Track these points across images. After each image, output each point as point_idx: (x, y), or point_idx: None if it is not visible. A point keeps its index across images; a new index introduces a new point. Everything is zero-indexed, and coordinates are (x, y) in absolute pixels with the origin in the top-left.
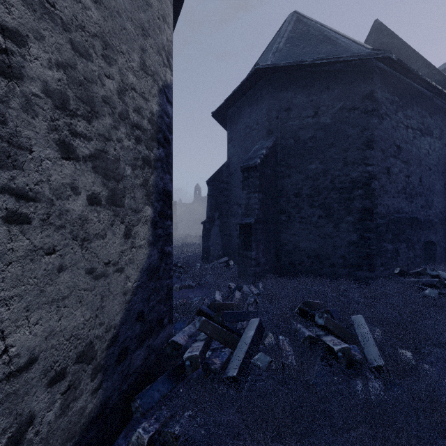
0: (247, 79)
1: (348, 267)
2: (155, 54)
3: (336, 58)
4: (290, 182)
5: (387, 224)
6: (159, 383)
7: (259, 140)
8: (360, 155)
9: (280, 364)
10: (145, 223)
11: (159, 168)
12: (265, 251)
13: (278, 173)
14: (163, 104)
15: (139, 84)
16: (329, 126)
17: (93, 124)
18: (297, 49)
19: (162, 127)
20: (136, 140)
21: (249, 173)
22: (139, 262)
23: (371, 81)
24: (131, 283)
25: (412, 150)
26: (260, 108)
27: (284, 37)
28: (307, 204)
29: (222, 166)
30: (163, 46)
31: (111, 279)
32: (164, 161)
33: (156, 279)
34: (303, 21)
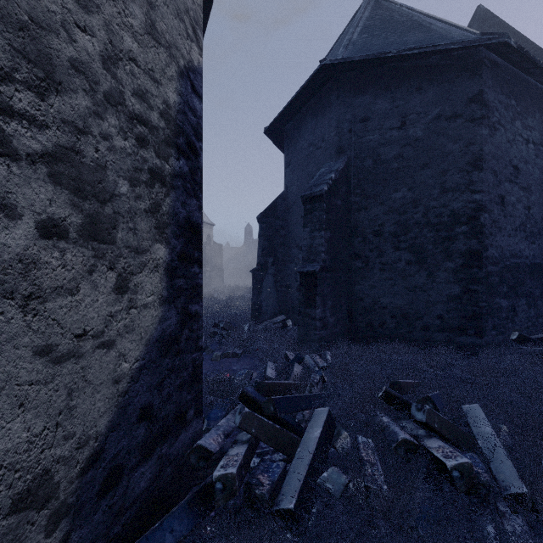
0: (309, 80)
1: (448, 330)
2: (172, 17)
3: (432, 47)
4: (368, 216)
5: (501, 272)
6: (175, 518)
7: (326, 161)
8: (464, 179)
9: (362, 488)
10: (154, 269)
11: (179, 189)
12: (335, 309)
13: (351, 204)
14: (186, 94)
15: (144, 55)
16: (421, 140)
17: (51, 101)
18: (376, 40)
19: (185, 129)
20: (139, 141)
21: (313, 205)
22: (143, 330)
23: (480, 78)
24: (128, 364)
25: (533, 172)
26: (327, 119)
27: (359, 27)
28: (391, 246)
29: (278, 198)
30: (186, 8)
31: (90, 360)
32: (187, 178)
33: (174, 354)
34: (384, 6)
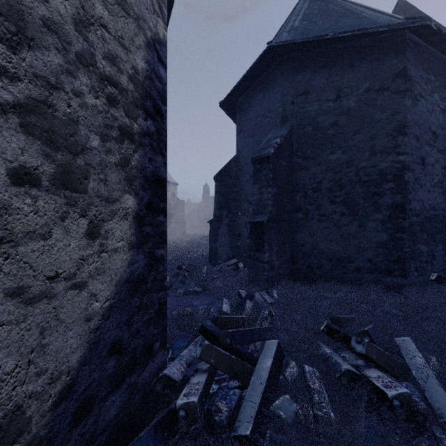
0: (258, 60)
1: (376, 272)
2: None
3: (363, 30)
4: (308, 175)
5: (422, 222)
6: (142, 443)
7: (272, 129)
8: (390, 143)
9: (311, 415)
10: (124, 217)
11: (146, 146)
12: (280, 253)
13: (294, 165)
14: (153, 62)
15: (114, 23)
16: (354, 110)
17: (23, 55)
18: (315, 26)
19: (152, 93)
20: (109, 100)
21: (261, 165)
22: (113, 272)
23: (404, 57)
24: (99, 303)
25: None
26: (273, 93)
27: (300, 15)
28: (328, 200)
29: (231, 160)
30: None
31: (62, 300)
32: (154, 137)
33: (142, 293)
34: None
